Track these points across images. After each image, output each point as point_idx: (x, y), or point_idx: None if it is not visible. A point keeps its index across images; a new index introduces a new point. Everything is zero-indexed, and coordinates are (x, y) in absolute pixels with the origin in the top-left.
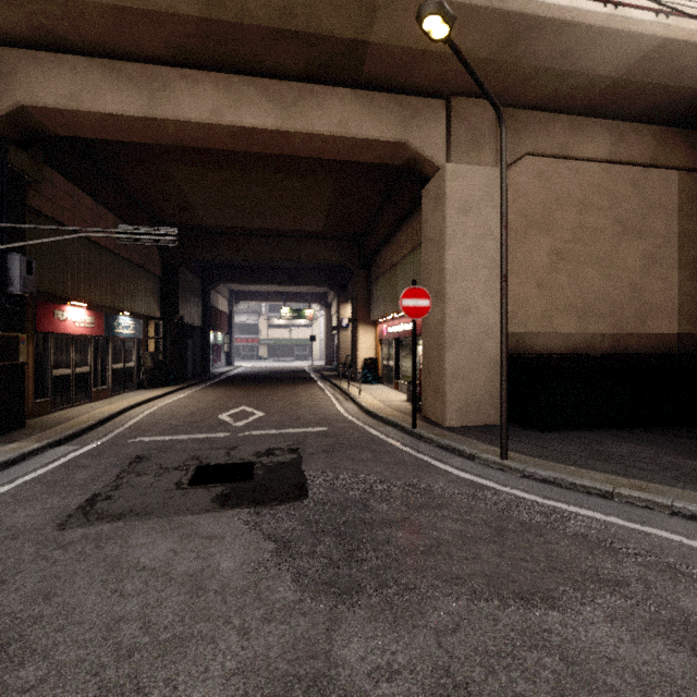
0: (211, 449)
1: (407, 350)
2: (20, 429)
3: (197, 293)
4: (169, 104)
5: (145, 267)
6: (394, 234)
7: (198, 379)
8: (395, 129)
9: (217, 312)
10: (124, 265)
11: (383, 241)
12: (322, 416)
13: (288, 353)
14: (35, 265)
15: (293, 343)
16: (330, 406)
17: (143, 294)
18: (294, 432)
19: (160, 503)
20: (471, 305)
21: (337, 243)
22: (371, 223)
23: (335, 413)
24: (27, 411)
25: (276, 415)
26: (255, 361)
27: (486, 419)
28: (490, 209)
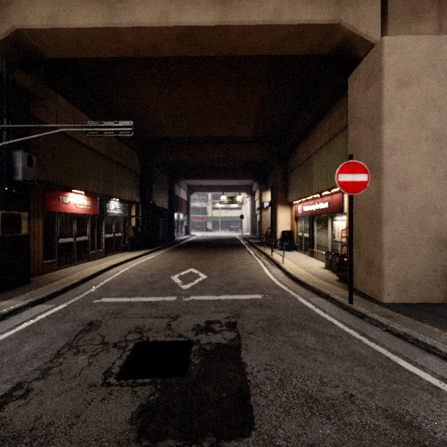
0: (156, 317)
1: (322, 224)
2: (25, 285)
3: (166, 186)
4: (125, 13)
5: (128, 167)
6: (310, 131)
7: (165, 244)
8: (329, 10)
9: (179, 199)
10: (113, 165)
11: (300, 138)
12: (255, 281)
13: (225, 226)
14: (35, 159)
15: (228, 220)
16: (260, 271)
17: (127, 186)
18: (231, 299)
19: (71, 415)
20: (411, 179)
21: (261, 145)
22: (289, 126)
23: (265, 278)
24: (38, 269)
25: (216, 278)
26: (204, 231)
27: (428, 297)
28: (433, 79)
